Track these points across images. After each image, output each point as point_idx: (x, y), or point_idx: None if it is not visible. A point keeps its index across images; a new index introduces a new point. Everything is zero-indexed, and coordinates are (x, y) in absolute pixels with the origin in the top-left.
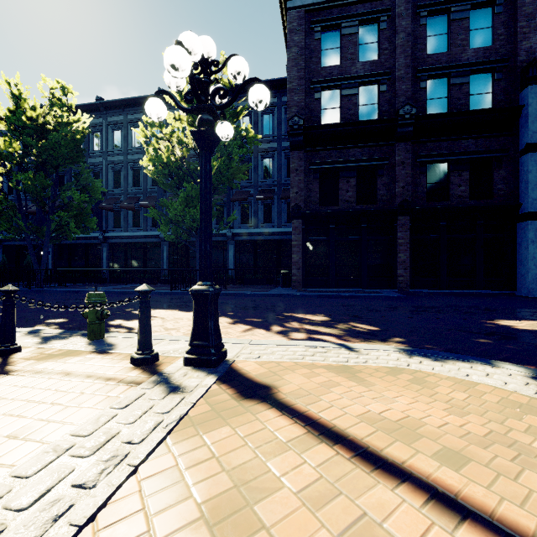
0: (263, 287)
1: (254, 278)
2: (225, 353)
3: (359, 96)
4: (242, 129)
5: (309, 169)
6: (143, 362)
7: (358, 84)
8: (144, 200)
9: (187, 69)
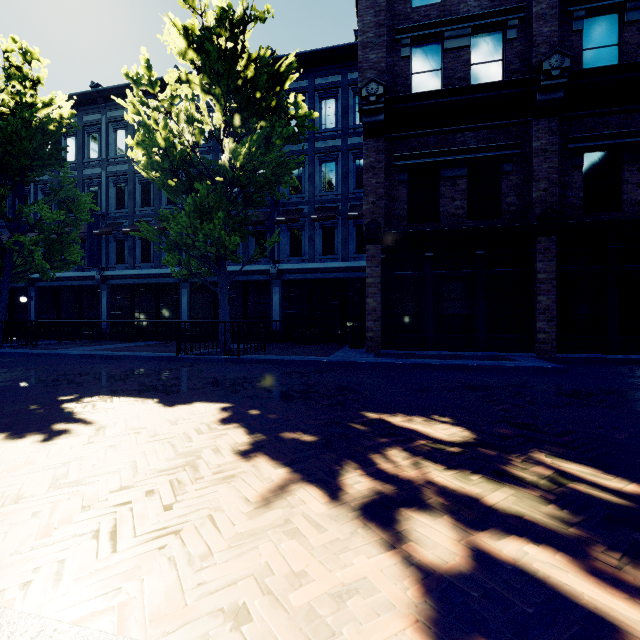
0: (321, 347)
1: (309, 334)
2: None
3: (472, 50)
4: (288, 103)
5: (392, 167)
6: None
7: (471, 30)
8: (156, 224)
9: None
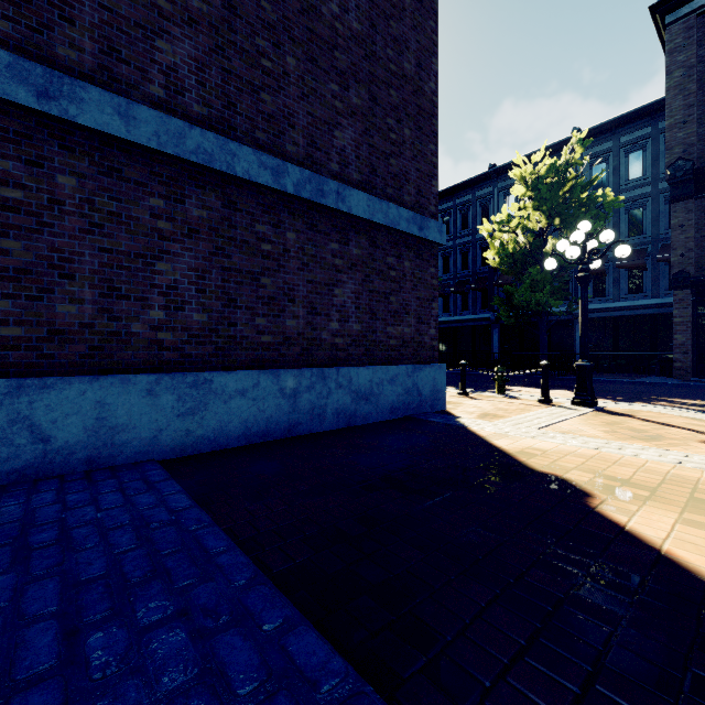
0: (626, 375)
1: (613, 365)
2: (597, 402)
3: None
4: (596, 196)
5: (704, 221)
6: (546, 401)
7: None
8: (474, 282)
9: (578, 255)
